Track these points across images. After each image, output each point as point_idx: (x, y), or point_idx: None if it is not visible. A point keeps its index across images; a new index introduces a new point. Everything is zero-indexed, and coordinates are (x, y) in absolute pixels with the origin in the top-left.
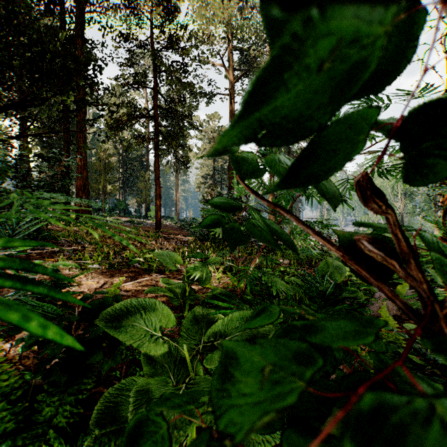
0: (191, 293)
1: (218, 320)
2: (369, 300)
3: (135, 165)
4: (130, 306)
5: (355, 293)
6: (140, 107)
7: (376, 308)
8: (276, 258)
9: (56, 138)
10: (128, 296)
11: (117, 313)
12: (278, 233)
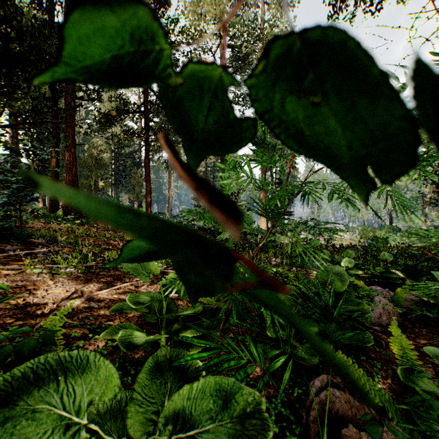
0: (171, 306)
1: (184, 387)
2: (368, 305)
3: (128, 161)
4: (43, 368)
5: (360, 305)
6: (129, 102)
7: (377, 314)
8: (268, 257)
9: (48, 134)
10: (99, 308)
11: (14, 386)
12: (296, 323)
